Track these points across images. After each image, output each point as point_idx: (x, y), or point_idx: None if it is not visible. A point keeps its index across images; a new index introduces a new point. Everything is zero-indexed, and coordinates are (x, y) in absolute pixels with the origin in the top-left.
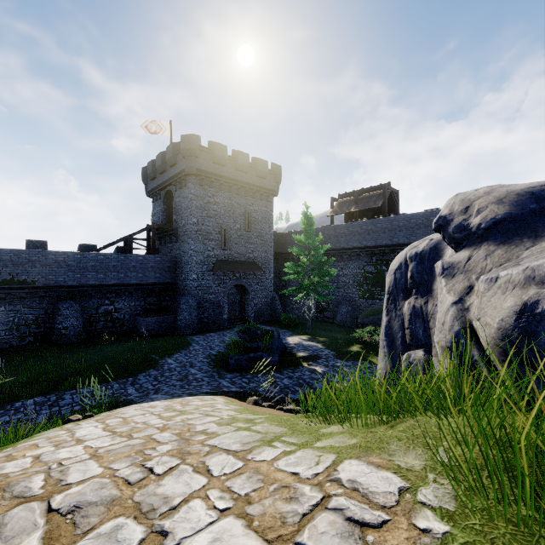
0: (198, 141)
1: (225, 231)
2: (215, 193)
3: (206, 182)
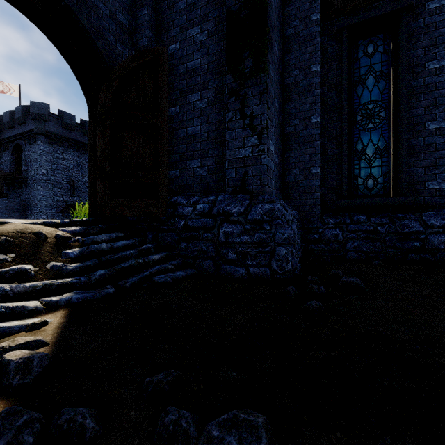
0: (48, 108)
1: (74, 182)
2: (64, 151)
3: (55, 142)
